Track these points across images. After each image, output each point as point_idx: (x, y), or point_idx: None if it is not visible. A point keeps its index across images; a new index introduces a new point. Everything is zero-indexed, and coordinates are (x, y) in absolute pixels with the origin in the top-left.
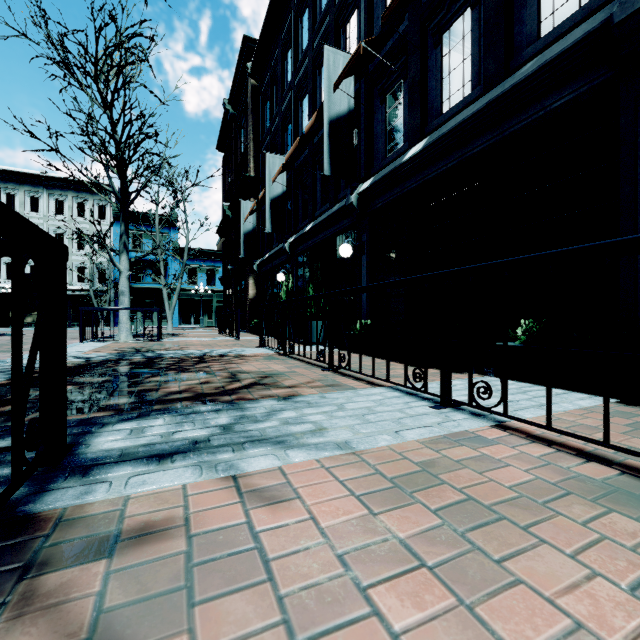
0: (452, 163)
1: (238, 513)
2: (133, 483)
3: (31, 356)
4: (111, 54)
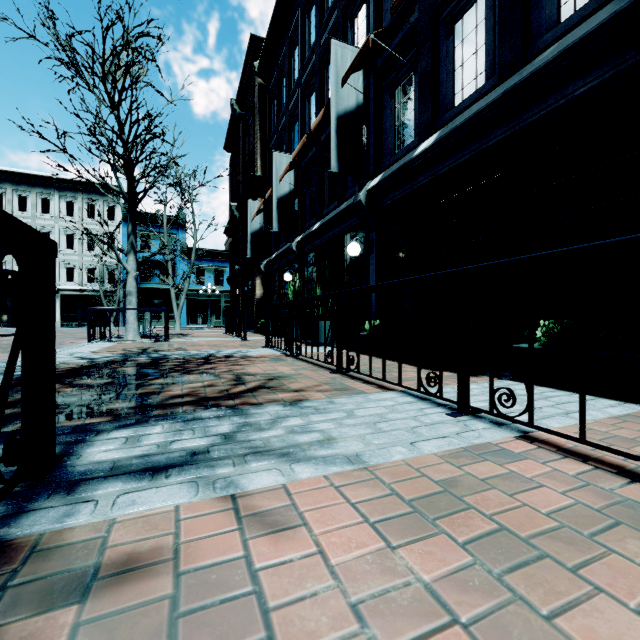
0: (465, 157)
1: (236, 542)
2: (121, 503)
3: (10, 361)
4: (118, 54)
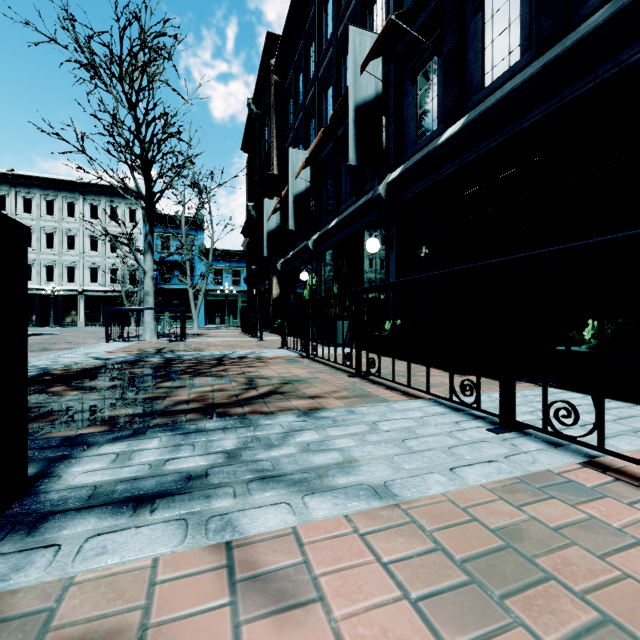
0: (497, 141)
1: (225, 625)
2: (88, 551)
3: None
4: (136, 55)
